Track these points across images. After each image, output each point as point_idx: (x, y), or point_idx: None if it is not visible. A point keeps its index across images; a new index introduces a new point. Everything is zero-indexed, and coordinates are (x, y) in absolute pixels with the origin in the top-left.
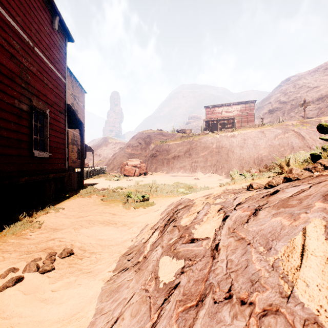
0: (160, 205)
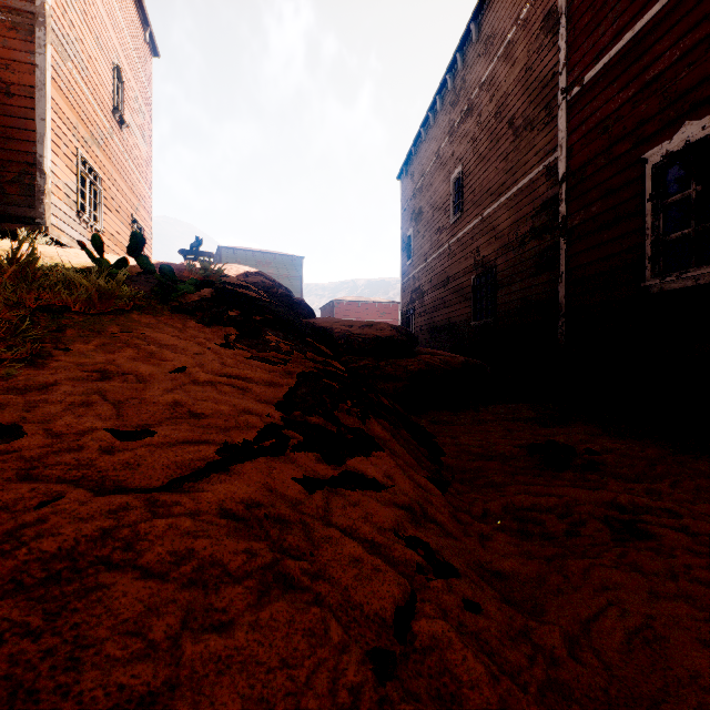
0: (429, 705)
